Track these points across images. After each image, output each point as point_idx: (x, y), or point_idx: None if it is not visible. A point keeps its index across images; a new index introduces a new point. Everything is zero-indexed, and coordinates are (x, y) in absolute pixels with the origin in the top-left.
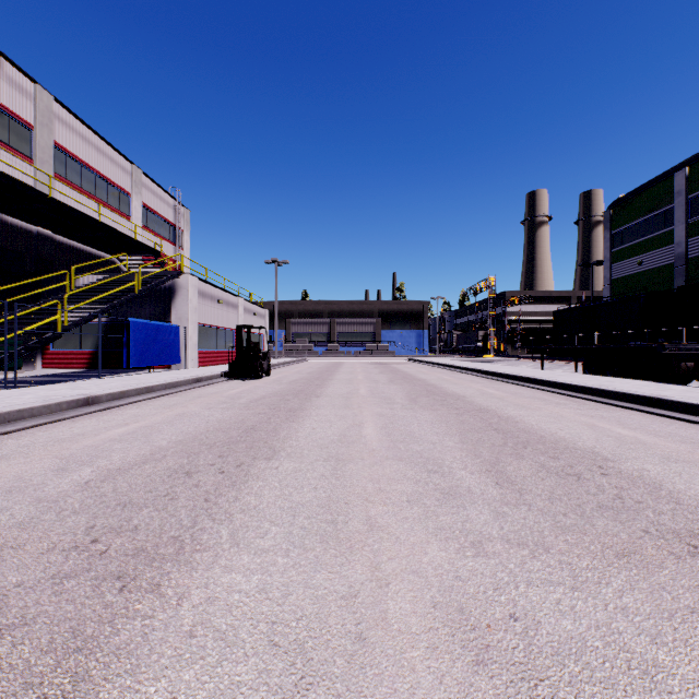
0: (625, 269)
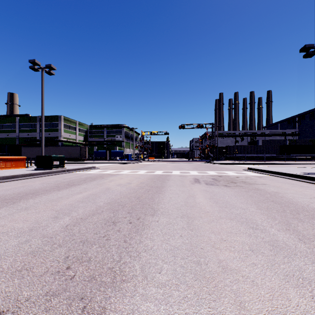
0: (4, 135)
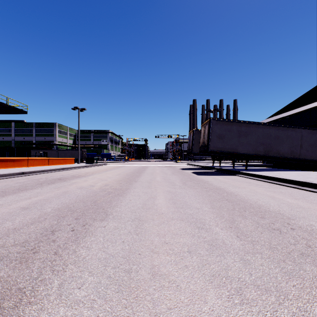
0: None
